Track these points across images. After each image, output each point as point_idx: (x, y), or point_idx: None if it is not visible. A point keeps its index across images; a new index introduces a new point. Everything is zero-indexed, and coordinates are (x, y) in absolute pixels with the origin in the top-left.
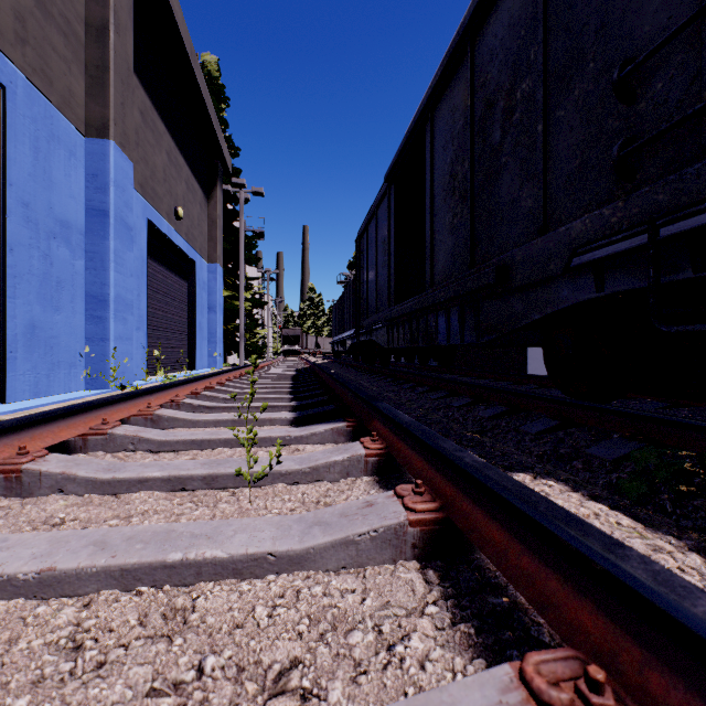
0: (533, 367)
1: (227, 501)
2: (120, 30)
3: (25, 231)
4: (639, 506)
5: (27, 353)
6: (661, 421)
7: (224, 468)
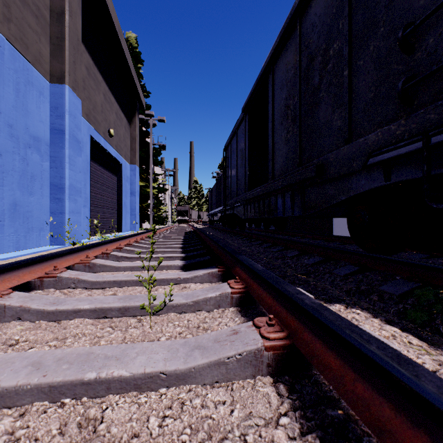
0: (336, 231)
1: (135, 326)
2: (72, 14)
3: (10, 142)
4: (421, 329)
5: (11, 222)
6: (430, 268)
7: (134, 302)
